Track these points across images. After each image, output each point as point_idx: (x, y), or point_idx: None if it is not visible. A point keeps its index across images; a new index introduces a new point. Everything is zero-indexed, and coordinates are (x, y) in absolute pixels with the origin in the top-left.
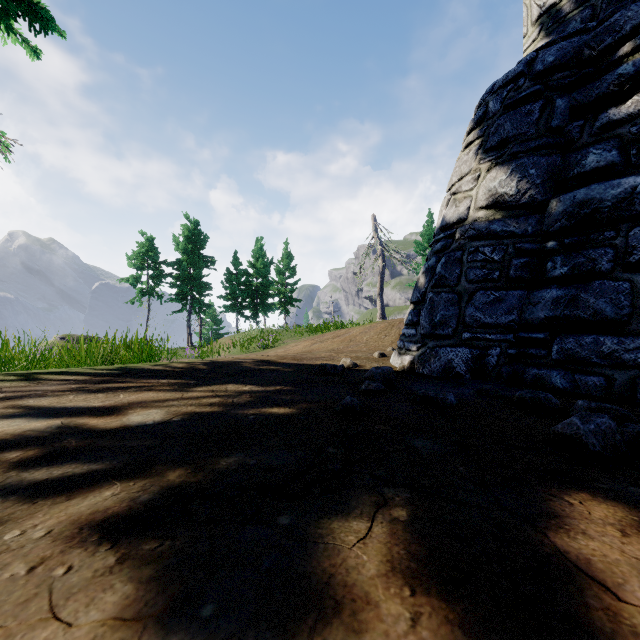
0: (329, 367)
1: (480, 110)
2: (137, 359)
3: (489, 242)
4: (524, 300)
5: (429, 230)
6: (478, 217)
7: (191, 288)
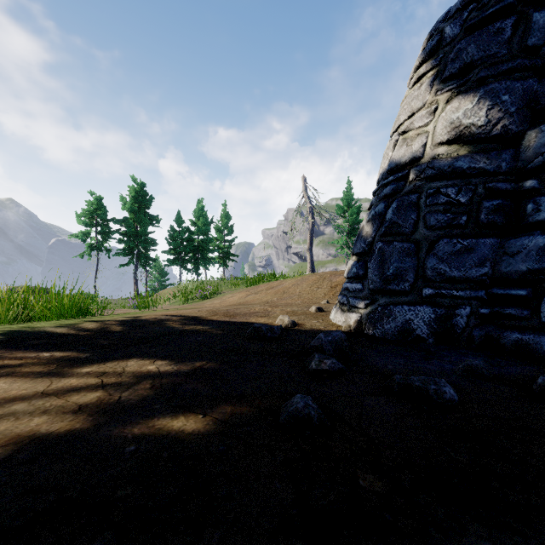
0: (265, 329)
1: (432, 40)
2: (55, 315)
3: (453, 182)
4: (497, 250)
5: (348, 195)
6: (438, 154)
7: (137, 244)
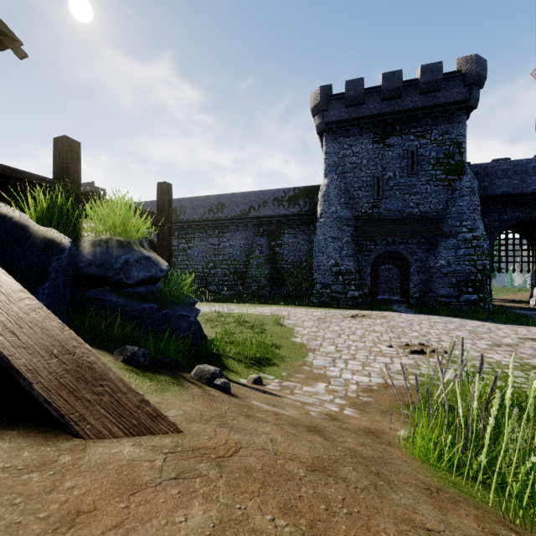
0: (514, 300)
1: None
2: None
3: None
4: None
5: None
6: None
7: None
